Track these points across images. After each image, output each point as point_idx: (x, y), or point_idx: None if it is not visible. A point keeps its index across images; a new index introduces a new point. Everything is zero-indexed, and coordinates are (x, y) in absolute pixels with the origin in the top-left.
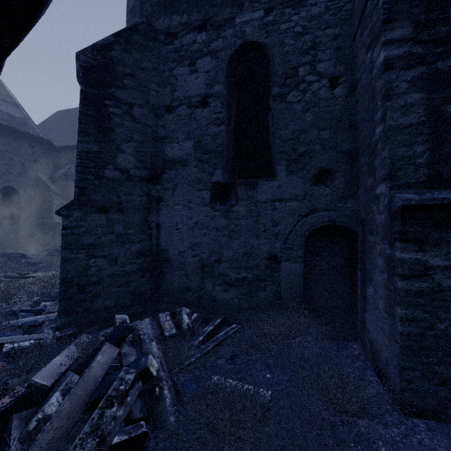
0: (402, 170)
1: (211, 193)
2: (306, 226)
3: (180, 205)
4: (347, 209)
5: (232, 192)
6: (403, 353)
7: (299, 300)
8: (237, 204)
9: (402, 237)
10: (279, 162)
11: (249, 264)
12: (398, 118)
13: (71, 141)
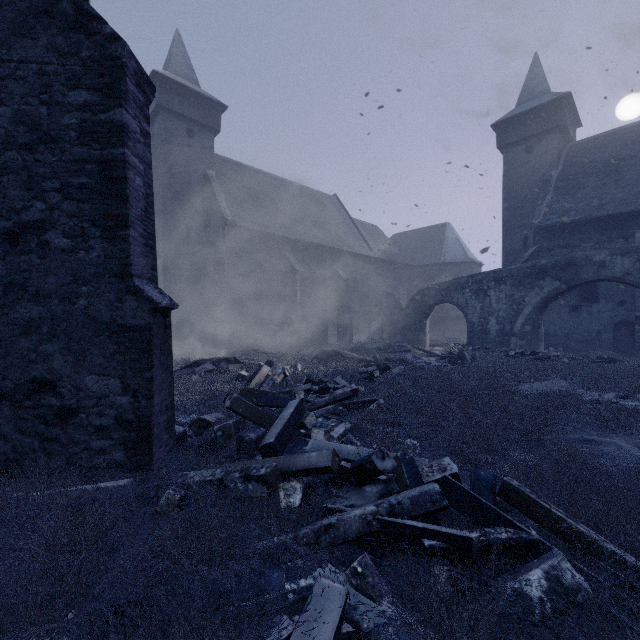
0: (638, 307)
1: (569, 309)
2: (613, 321)
3: (554, 313)
4: (632, 315)
5: (579, 309)
6: (635, 350)
7: (610, 347)
8: (581, 313)
9: (635, 323)
10: (601, 298)
11: (587, 335)
12: (638, 294)
13: (419, 261)
